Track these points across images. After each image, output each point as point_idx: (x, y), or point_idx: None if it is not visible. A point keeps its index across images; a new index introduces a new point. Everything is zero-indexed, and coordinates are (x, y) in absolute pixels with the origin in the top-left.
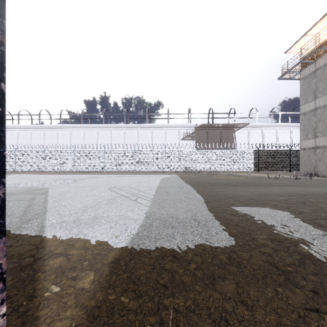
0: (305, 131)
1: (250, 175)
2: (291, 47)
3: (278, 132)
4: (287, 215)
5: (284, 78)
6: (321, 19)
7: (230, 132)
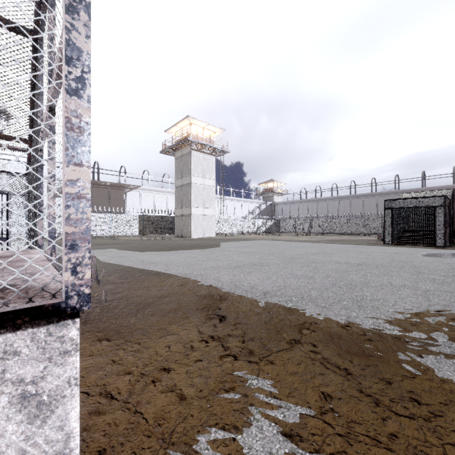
0: (177, 201)
1: (132, 239)
2: (168, 129)
3: (168, 198)
4: (106, 250)
5: (165, 153)
6: (182, 120)
7: (120, 193)
